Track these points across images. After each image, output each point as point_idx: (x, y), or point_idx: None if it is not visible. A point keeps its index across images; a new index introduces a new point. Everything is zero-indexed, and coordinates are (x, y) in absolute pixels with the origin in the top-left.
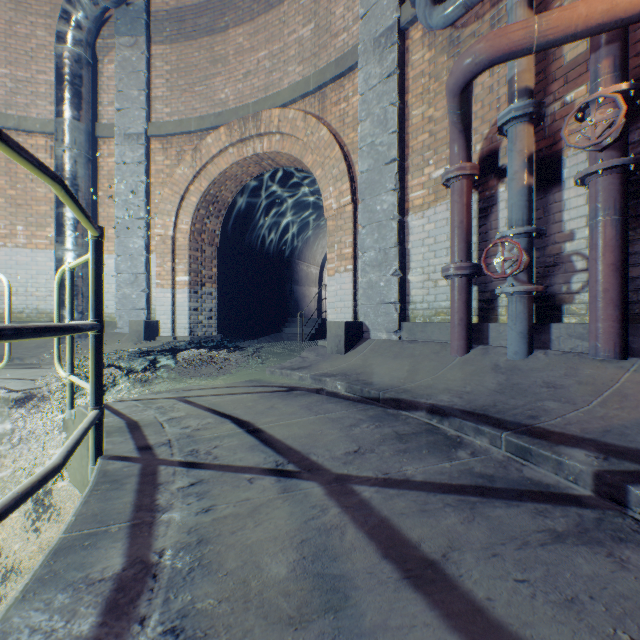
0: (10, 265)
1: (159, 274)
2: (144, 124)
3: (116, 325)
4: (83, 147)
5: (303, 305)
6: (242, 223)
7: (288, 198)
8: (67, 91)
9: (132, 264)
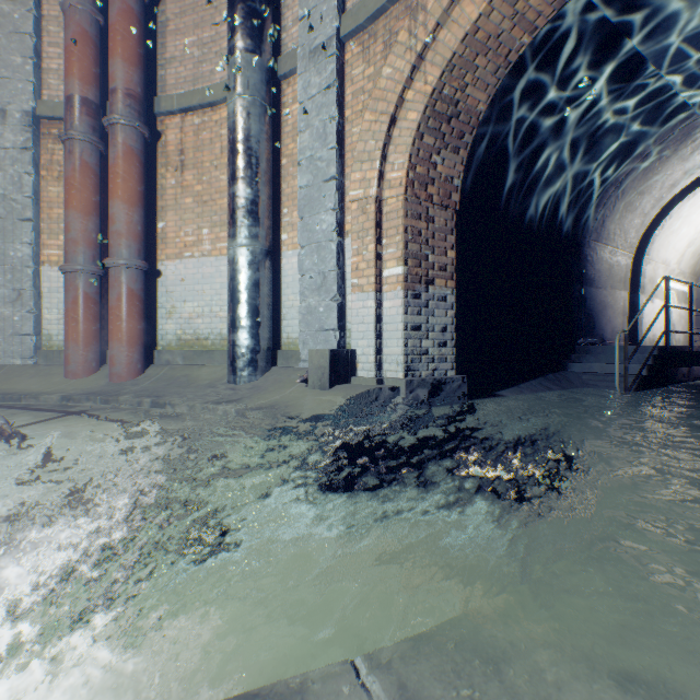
0: (197, 280)
1: (355, 268)
2: (334, 20)
3: (300, 356)
4: (257, 91)
5: (601, 322)
6: (497, 175)
7: (591, 107)
8: (237, 14)
9: (318, 257)
